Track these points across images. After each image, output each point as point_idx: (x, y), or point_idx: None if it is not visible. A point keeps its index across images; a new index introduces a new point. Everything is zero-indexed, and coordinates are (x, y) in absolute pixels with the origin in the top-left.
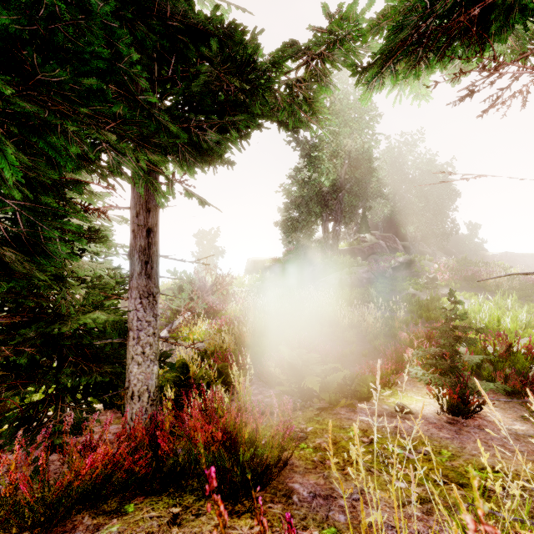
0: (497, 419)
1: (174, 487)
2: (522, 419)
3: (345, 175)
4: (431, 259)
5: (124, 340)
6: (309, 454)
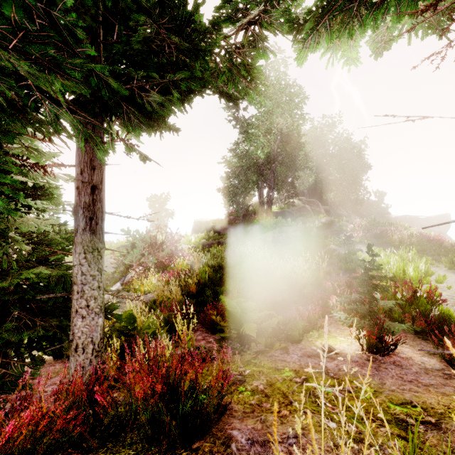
0: (408, 355)
1: (113, 441)
2: (428, 354)
3: (277, 149)
4: (348, 220)
5: (69, 294)
6: (247, 397)
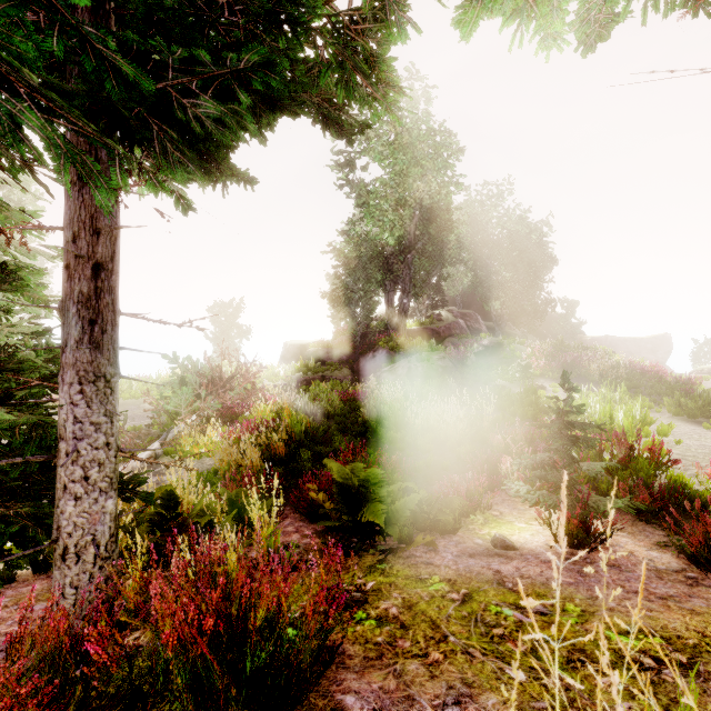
0: (628, 549)
1: None
2: (658, 547)
3: (414, 231)
4: (523, 341)
5: (51, 458)
6: (370, 631)
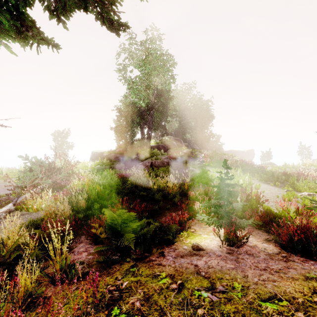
0: (254, 244)
1: None
2: (266, 241)
3: (154, 101)
4: (200, 151)
5: None
6: None
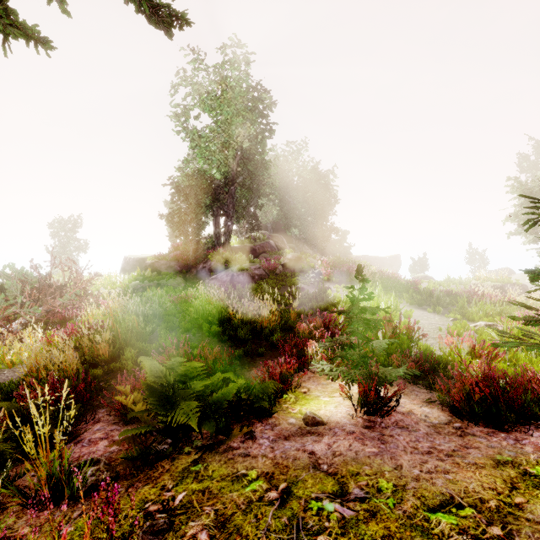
0: (408, 409)
1: None
2: (427, 403)
3: (237, 169)
4: (315, 256)
5: None
6: None
